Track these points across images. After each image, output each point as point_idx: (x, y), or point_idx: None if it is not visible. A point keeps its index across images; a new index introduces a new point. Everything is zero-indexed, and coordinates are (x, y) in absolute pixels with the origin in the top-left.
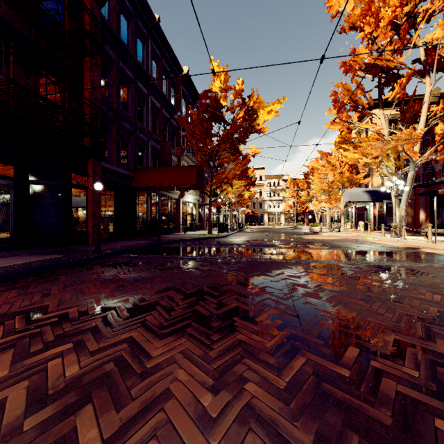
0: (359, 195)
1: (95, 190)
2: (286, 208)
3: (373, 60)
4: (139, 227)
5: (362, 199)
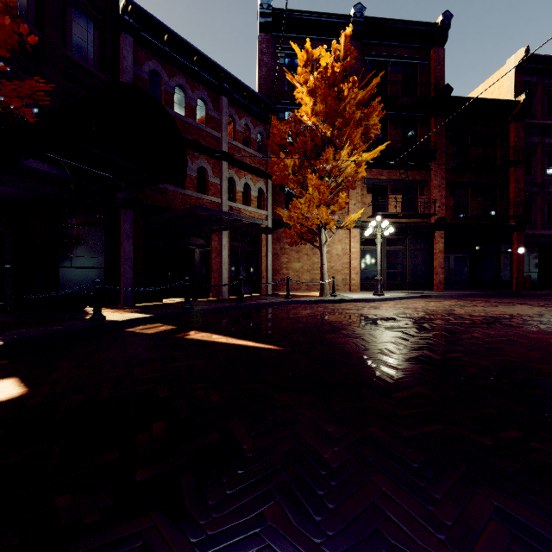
0: None
1: (518, 253)
2: None
3: None
4: None
5: None
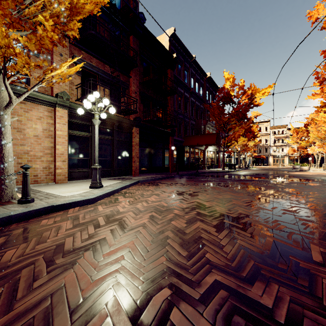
0: None
1: (172, 149)
2: (290, 152)
3: None
4: (185, 166)
5: None
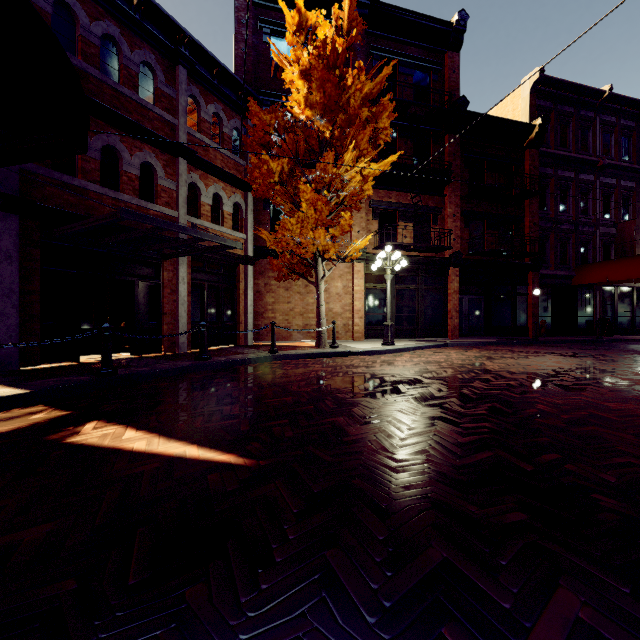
0: None
1: (533, 295)
2: None
3: None
4: (581, 326)
5: None
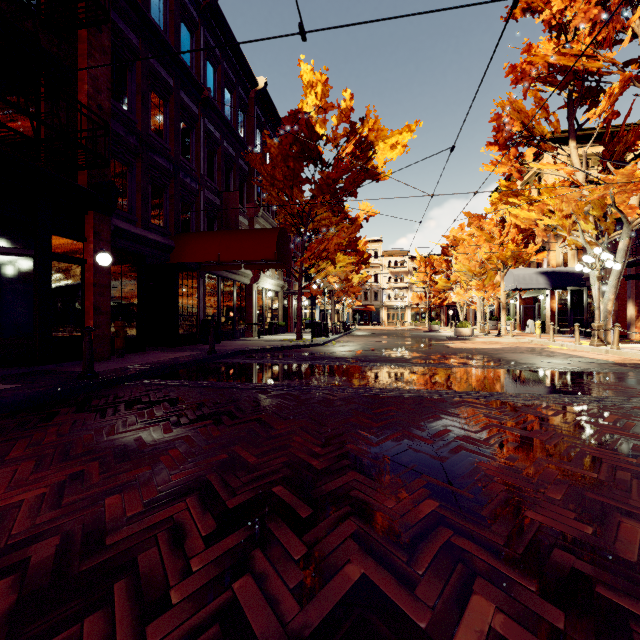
0: (530, 280)
1: (98, 265)
2: (414, 300)
3: (563, 59)
4: (183, 330)
5: (535, 285)
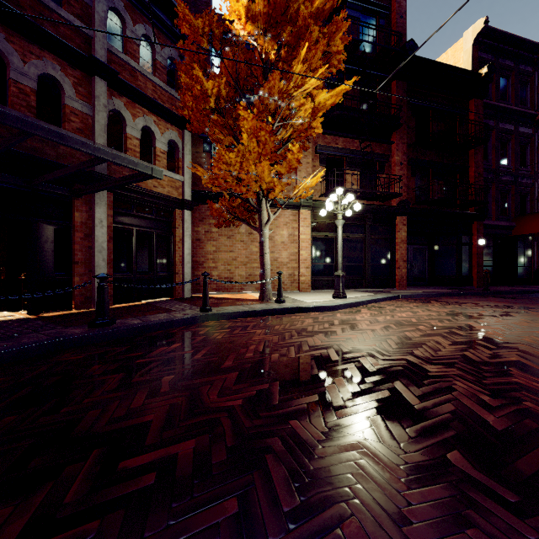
0: None
1: (478, 245)
2: None
3: None
4: (520, 275)
5: None
